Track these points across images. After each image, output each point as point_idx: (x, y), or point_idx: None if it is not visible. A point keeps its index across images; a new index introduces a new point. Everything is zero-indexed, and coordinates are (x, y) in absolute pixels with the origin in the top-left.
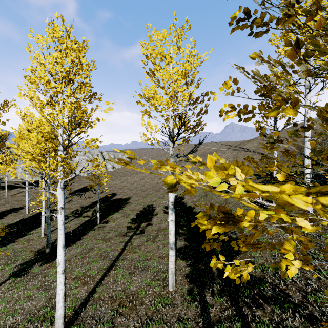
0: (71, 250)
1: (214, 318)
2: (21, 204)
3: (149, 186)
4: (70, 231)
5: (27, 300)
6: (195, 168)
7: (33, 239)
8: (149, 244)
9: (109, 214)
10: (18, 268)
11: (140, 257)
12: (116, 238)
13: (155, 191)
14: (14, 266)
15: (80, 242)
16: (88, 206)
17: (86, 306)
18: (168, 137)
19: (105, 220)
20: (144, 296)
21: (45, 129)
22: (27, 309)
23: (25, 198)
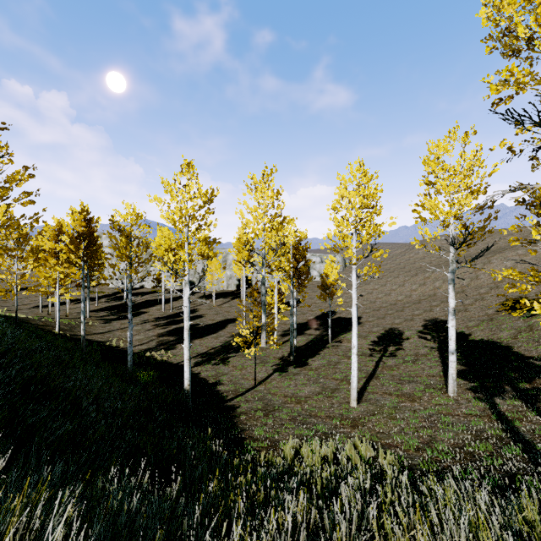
0: (315, 361)
1: (506, 411)
2: (232, 315)
3: (383, 304)
4: (302, 346)
5: (304, 386)
6: (466, 278)
7: (268, 348)
8: (409, 365)
9: (339, 334)
10: (276, 366)
11: (402, 374)
12: (360, 357)
13: (396, 311)
14: (271, 365)
15: (320, 356)
16: (305, 323)
17: (363, 394)
18: (452, 245)
19: (337, 339)
20: (421, 396)
21: (292, 235)
22: (309, 390)
23: (232, 309)
